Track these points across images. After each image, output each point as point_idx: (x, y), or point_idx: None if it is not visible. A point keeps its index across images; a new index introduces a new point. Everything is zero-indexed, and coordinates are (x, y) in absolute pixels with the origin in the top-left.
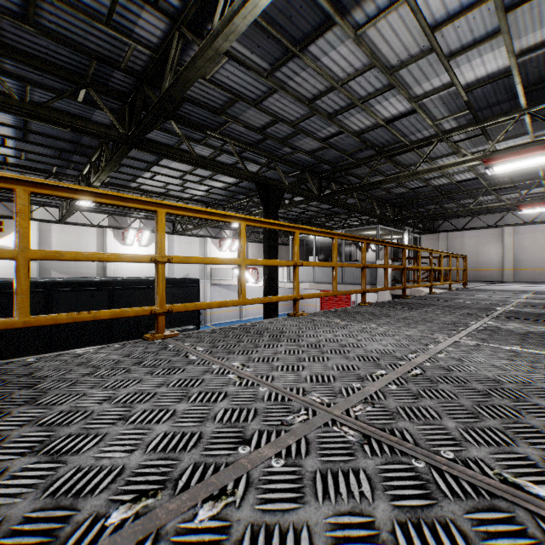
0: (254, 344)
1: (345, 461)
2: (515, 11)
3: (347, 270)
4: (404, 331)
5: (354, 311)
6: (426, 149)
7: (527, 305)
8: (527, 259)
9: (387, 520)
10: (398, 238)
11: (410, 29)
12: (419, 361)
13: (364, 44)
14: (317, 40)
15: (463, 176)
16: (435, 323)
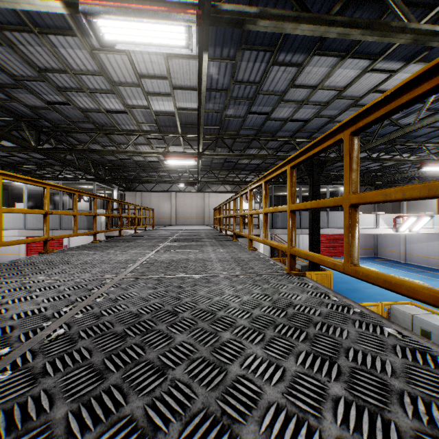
0: (38, 269)
1: (134, 283)
2: (177, 90)
3: (65, 217)
4: (131, 251)
5: (93, 246)
6: (131, 136)
7: (182, 235)
8: (182, 212)
9: (152, 286)
10: (108, 193)
11: (127, 68)
12: (144, 259)
13: (97, 59)
14: (57, 35)
15: (152, 159)
16: (145, 246)
